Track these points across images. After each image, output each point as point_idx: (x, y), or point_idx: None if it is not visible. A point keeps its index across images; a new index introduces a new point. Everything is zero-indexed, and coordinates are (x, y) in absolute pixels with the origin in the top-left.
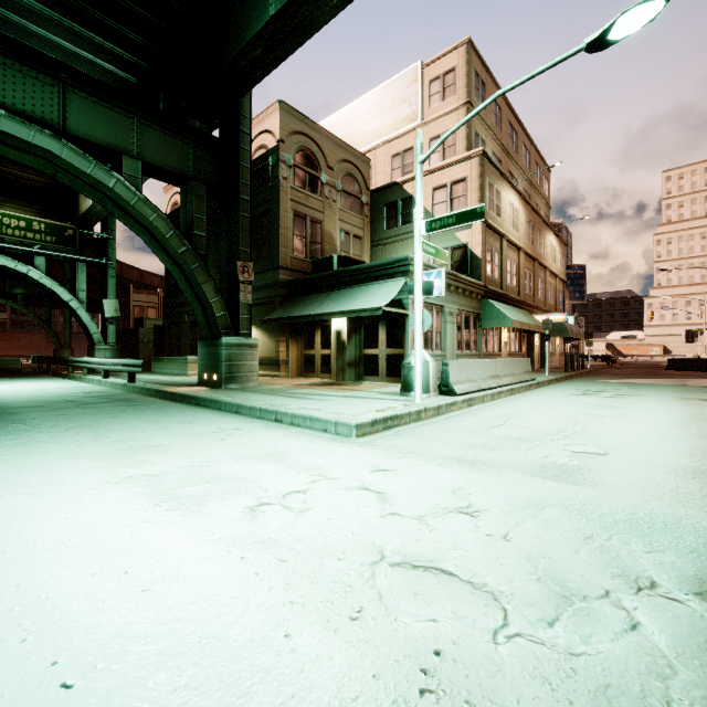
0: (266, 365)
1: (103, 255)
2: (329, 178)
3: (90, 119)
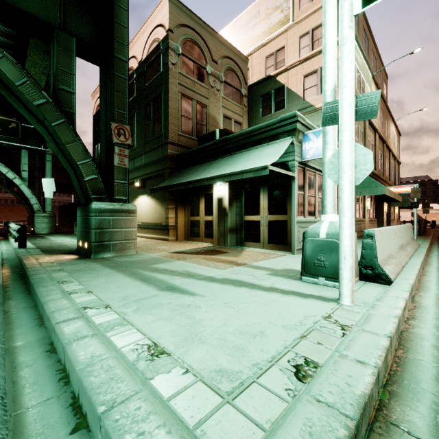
0: (158, 229)
1: (41, 144)
2: (214, 70)
3: None
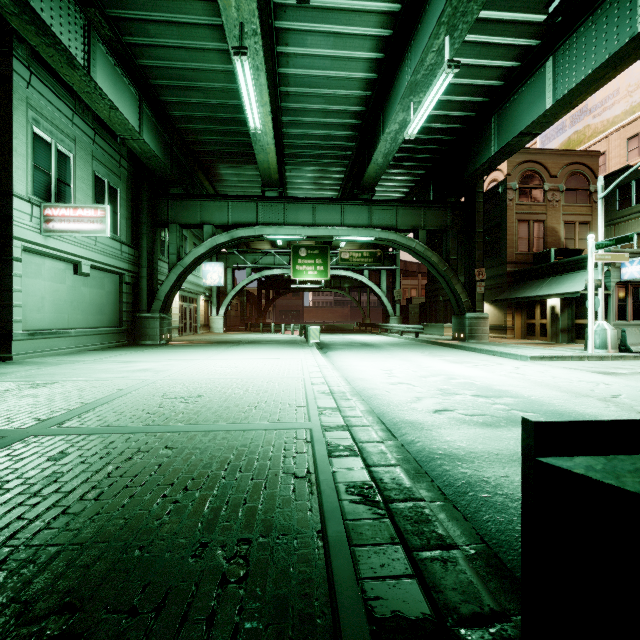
0: (497, 330)
1: (393, 264)
2: (552, 185)
3: (405, 218)
